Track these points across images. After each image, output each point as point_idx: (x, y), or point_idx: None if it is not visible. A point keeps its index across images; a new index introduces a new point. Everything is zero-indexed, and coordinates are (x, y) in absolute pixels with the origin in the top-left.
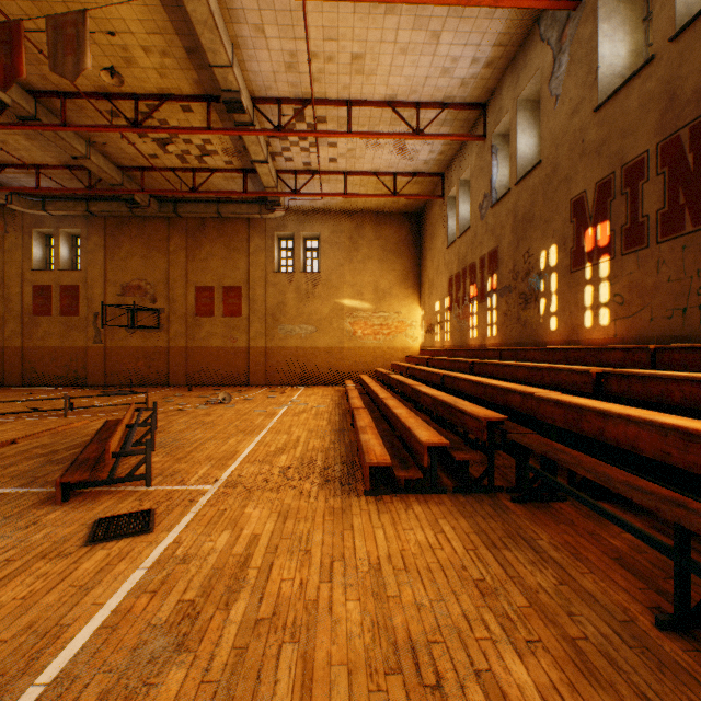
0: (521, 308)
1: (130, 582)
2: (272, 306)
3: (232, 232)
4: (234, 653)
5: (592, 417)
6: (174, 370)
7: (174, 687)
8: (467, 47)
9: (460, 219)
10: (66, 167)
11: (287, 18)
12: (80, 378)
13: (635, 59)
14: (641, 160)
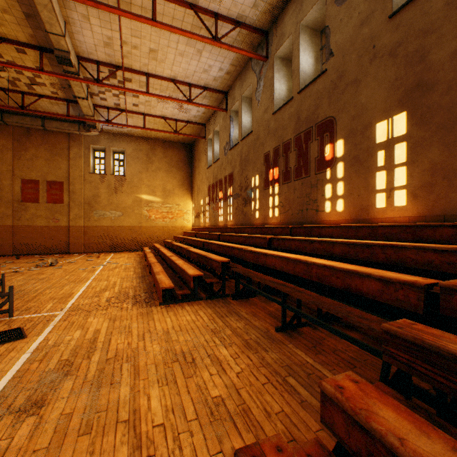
0: (244, 206)
1: (23, 359)
2: (88, 197)
3: (55, 141)
4: (98, 371)
5: (262, 256)
6: (1, 244)
7: (69, 386)
8: (216, 62)
9: (214, 153)
10: None
11: (107, 17)
12: None
13: (289, 93)
14: (289, 142)
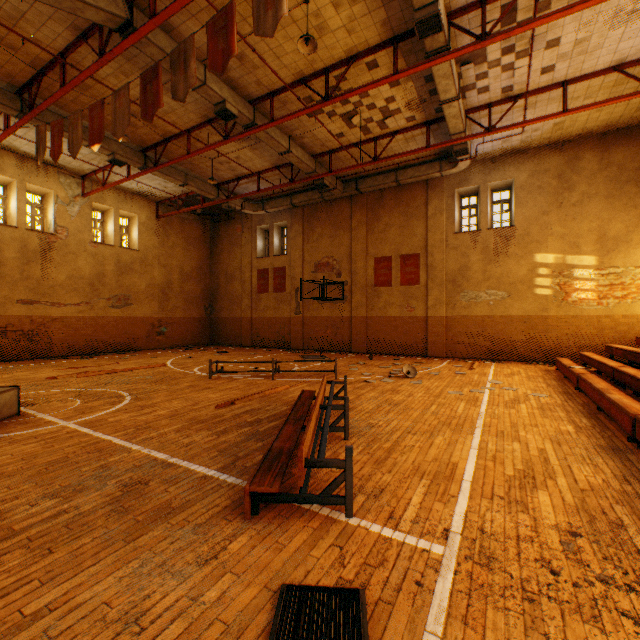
0: None
1: None
2: (452, 271)
3: (409, 199)
4: None
5: None
6: (355, 338)
7: None
8: None
9: None
10: (275, 168)
11: None
12: (286, 342)
13: None
14: None
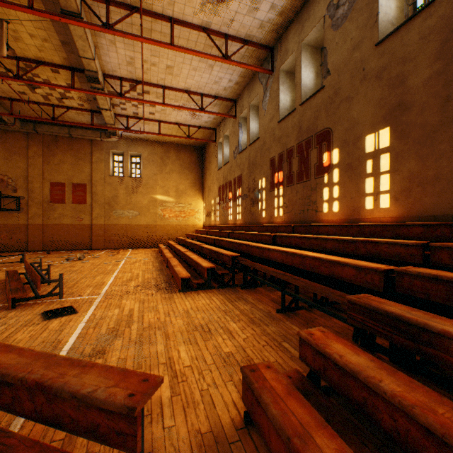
0: (252, 206)
1: (81, 326)
2: (108, 197)
3: (79, 147)
4: (138, 335)
5: (266, 251)
6: (33, 240)
7: (120, 343)
8: (226, 74)
9: (224, 156)
10: None
11: (130, 41)
12: None
13: (293, 103)
14: (292, 149)
